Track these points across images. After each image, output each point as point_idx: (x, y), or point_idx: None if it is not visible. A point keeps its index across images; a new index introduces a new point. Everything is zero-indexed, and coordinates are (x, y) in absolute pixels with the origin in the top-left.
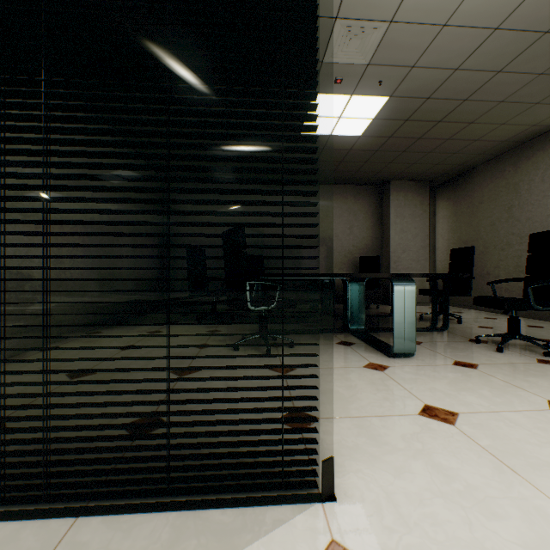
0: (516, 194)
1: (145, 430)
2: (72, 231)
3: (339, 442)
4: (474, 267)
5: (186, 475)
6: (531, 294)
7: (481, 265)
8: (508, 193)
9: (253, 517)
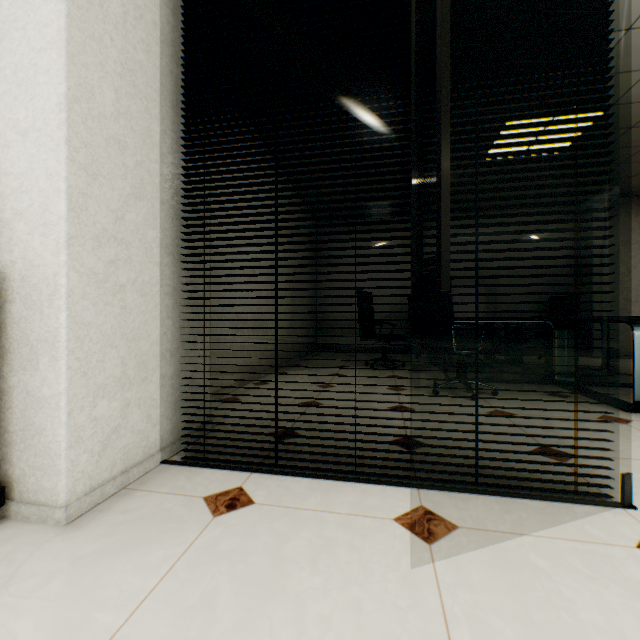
0: None
1: (412, 447)
2: (266, 279)
3: (611, 473)
4: None
5: (487, 474)
6: None
7: None
8: None
9: (562, 508)
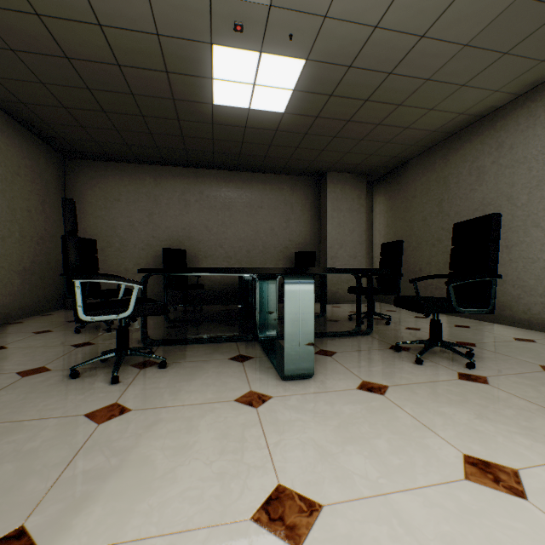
0: (446, 188)
1: None
2: None
3: None
4: (408, 264)
5: None
6: (453, 293)
7: (414, 261)
8: (438, 187)
9: None
